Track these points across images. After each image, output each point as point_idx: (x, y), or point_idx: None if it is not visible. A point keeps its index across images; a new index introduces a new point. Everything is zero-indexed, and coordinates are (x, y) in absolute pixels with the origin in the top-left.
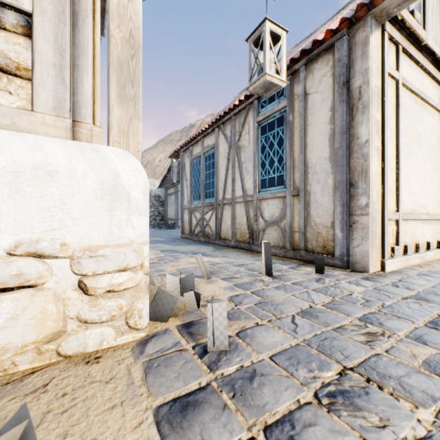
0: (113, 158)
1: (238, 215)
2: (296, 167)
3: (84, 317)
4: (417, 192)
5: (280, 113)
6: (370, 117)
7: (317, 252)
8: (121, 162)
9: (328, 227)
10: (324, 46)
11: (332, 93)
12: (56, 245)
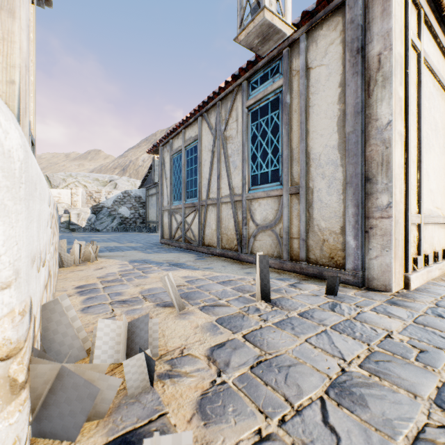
0: None
1: (225, 218)
2: (295, 159)
3: None
4: (435, 191)
5: (275, 94)
6: (393, 91)
7: (323, 264)
8: None
9: (336, 233)
10: (332, 5)
11: (342, 64)
12: None
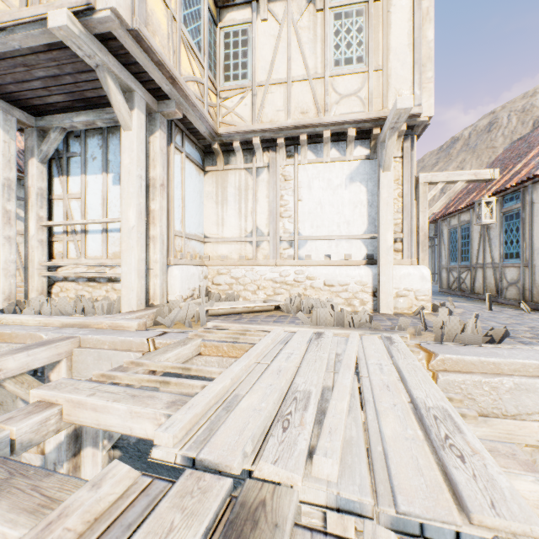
0: (422, 269)
1: (488, 276)
2: (527, 248)
3: (416, 305)
4: None
5: (517, 210)
6: None
7: (538, 303)
8: (423, 270)
9: None
10: None
11: None
12: (410, 288)
